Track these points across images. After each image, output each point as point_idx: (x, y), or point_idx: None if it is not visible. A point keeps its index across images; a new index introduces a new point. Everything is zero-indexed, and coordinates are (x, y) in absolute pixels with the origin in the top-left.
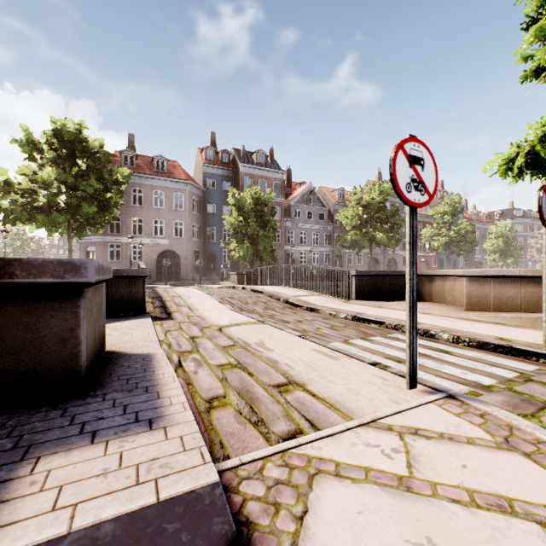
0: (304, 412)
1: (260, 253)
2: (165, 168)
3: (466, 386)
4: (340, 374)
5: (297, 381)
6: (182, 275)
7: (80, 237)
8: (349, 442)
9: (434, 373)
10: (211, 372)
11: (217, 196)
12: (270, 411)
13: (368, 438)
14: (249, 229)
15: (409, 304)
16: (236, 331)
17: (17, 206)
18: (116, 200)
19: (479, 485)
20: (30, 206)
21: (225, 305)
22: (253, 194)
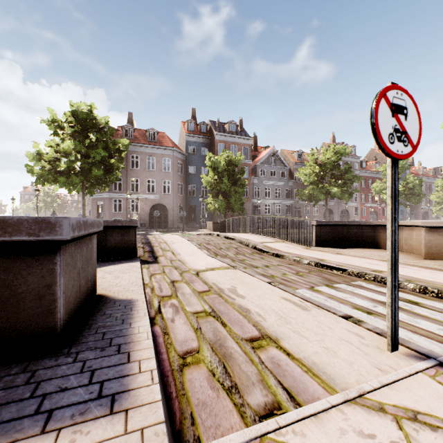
0: (281, 377)
1: (232, 206)
2: (156, 138)
3: None
4: (313, 327)
5: (269, 335)
6: (169, 223)
7: (91, 194)
8: (336, 427)
9: (409, 328)
10: (186, 320)
11: (196, 160)
12: (243, 373)
13: (358, 422)
14: (222, 185)
15: (391, 262)
16: (211, 276)
17: (45, 170)
18: (118, 165)
19: None
20: (54, 170)
21: (202, 251)
22: (226, 157)
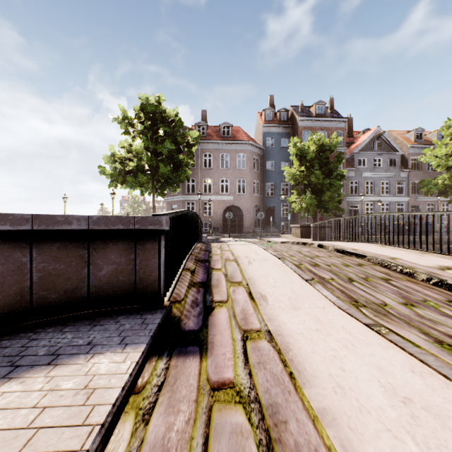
0: None
1: (325, 204)
2: (229, 133)
3: None
4: None
5: None
6: (244, 227)
7: (162, 196)
8: None
9: None
10: None
11: (275, 153)
12: None
13: None
14: (312, 178)
15: None
16: None
17: (115, 171)
18: (187, 161)
19: None
20: (124, 170)
21: (318, 290)
22: (316, 141)
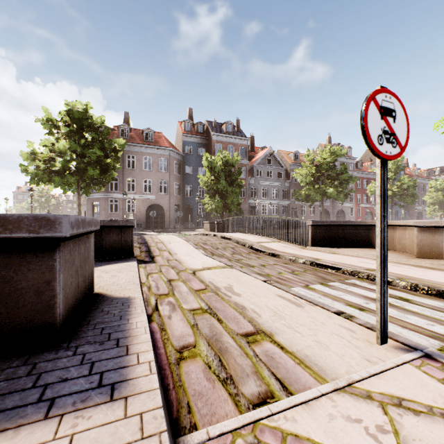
0: (274, 369)
1: (228, 206)
2: (152, 138)
3: (436, 340)
4: (306, 323)
5: (264, 330)
6: (165, 223)
7: (87, 194)
8: (326, 413)
9: (399, 323)
10: (183, 317)
11: (193, 160)
12: (238, 366)
13: (346, 408)
14: (219, 186)
15: (380, 259)
16: (208, 275)
17: (40, 170)
18: (114, 165)
19: None
20: (49, 170)
21: (199, 250)
22: (223, 158)
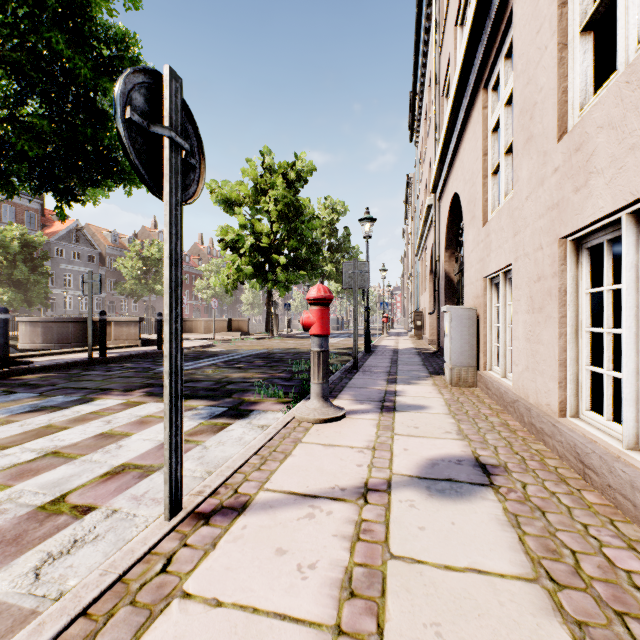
0: None
1: (32, 299)
2: None
3: None
4: None
5: None
6: None
7: None
8: None
9: None
10: None
11: None
12: None
13: None
14: (18, 273)
15: None
16: None
17: None
18: None
19: (189, 342)
20: None
21: None
22: (20, 235)
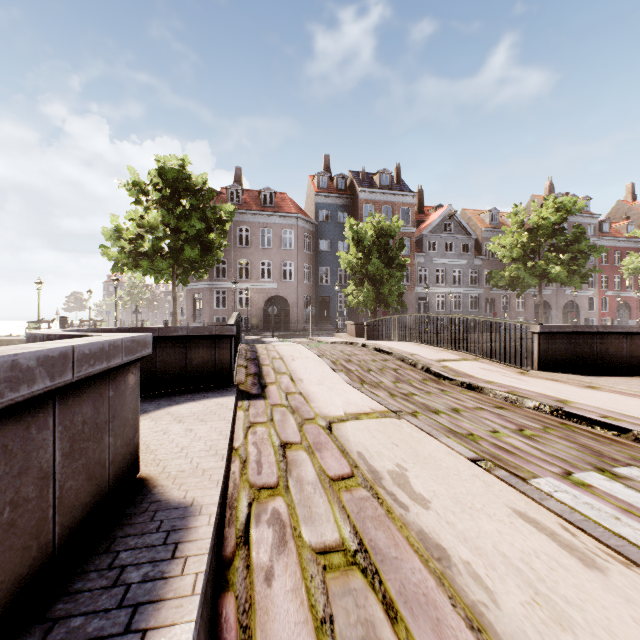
0: None
1: (384, 298)
2: (272, 202)
3: None
4: None
5: None
6: (291, 324)
7: (185, 284)
8: None
9: None
10: (300, 579)
11: (331, 230)
12: None
13: None
14: (370, 267)
15: None
16: (355, 434)
17: (124, 252)
18: (219, 241)
19: None
20: (136, 252)
21: (339, 375)
22: (376, 224)
